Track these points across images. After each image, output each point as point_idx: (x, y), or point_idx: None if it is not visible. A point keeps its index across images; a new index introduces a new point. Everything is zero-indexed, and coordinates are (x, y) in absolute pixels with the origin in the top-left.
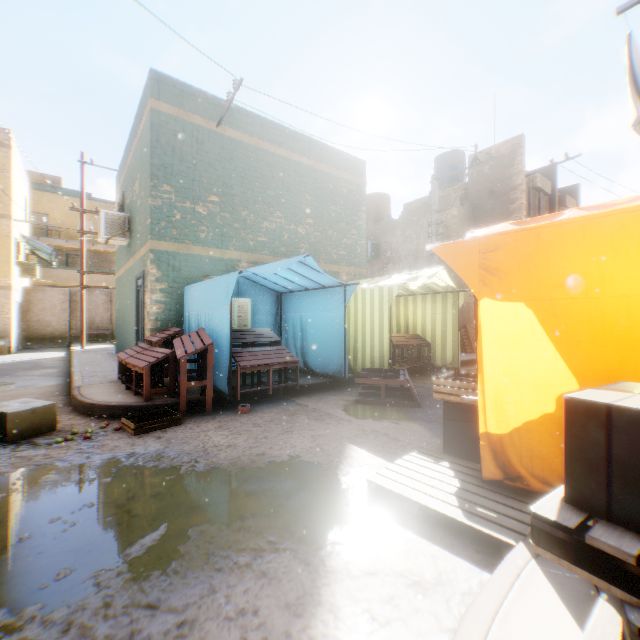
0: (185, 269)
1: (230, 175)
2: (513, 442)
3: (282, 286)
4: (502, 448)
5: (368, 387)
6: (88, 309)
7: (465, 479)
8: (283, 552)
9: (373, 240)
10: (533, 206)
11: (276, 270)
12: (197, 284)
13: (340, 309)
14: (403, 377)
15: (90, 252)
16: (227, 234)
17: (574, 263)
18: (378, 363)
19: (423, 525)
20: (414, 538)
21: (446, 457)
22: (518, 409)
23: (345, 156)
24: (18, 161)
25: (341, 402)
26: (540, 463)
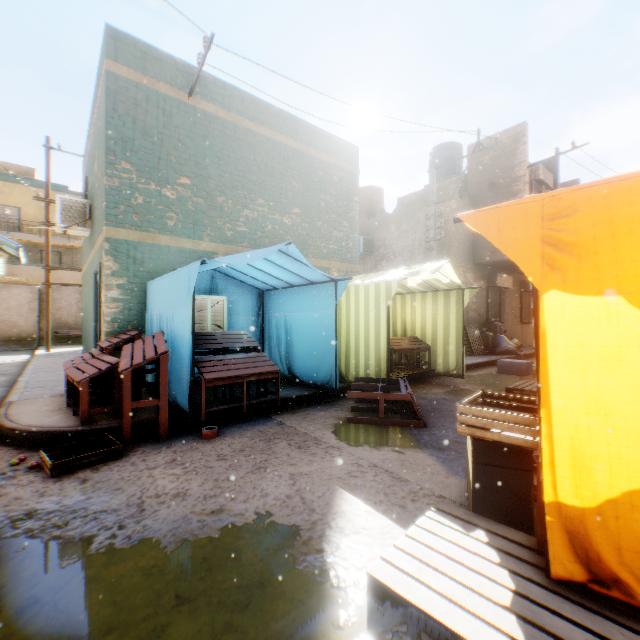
0: (149, 262)
1: (204, 155)
2: (605, 523)
3: (264, 282)
4: (584, 530)
5: (362, 399)
6: (60, 309)
7: (518, 569)
8: None
9: (366, 235)
10: None
11: (250, 260)
12: (159, 278)
13: (330, 308)
14: (405, 390)
15: (66, 248)
16: (200, 222)
17: None
18: (374, 371)
19: None
20: None
21: (479, 520)
22: (613, 469)
23: (336, 140)
24: None
25: (331, 420)
26: None
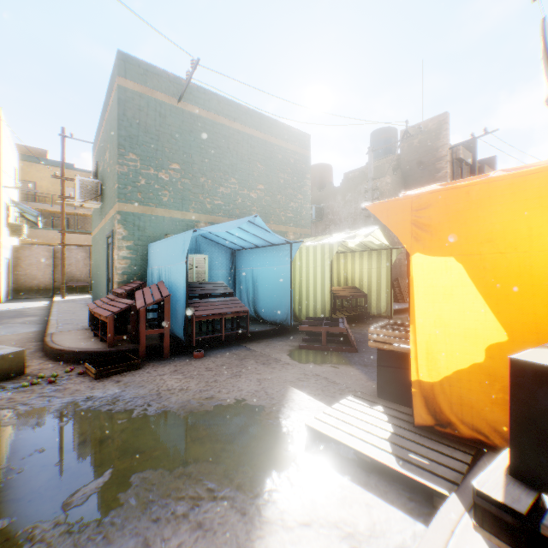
0: (149, 229)
1: (190, 146)
2: (444, 390)
3: (236, 244)
4: (433, 395)
5: (311, 333)
6: (69, 264)
7: (398, 424)
8: (221, 501)
9: (317, 204)
10: (456, 175)
11: (228, 229)
12: (158, 242)
13: (286, 264)
14: (342, 325)
15: (72, 215)
16: (187, 198)
17: (503, 219)
18: (320, 312)
19: (358, 471)
20: (349, 485)
21: (380, 401)
22: (448, 358)
23: (292, 130)
24: (7, 135)
25: (286, 347)
26: (470, 410)
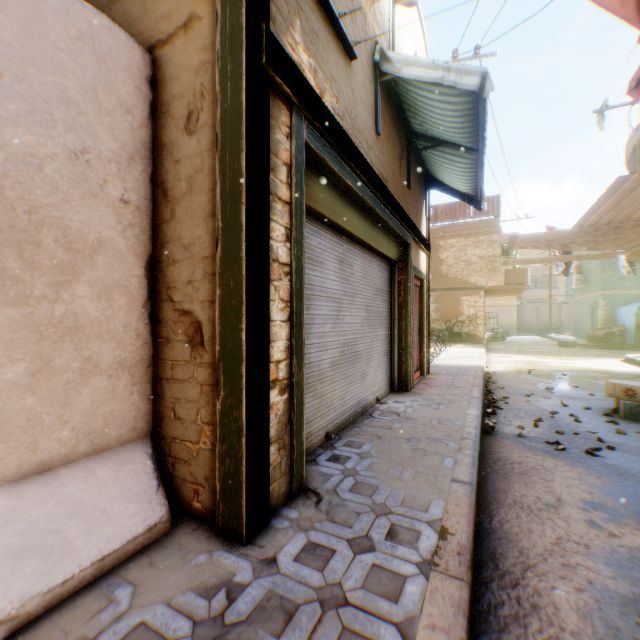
0: (615, 300)
1: None
2: None
3: None
4: None
5: None
6: (544, 314)
7: None
8: None
9: None
10: None
11: None
12: (621, 308)
13: None
14: None
15: (537, 276)
16: (638, 282)
17: None
18: None
19: None
20: None
21: None
22: None
23: None
24: None
25: None
26: None
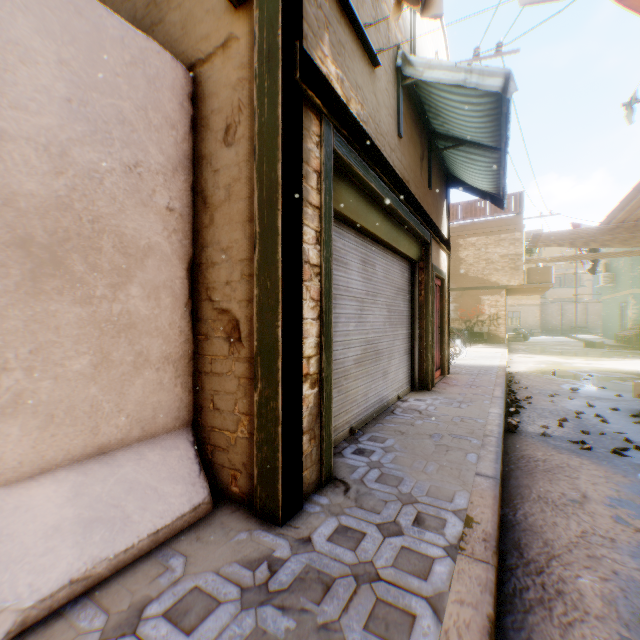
0: None
1: None
2: None
3: None
4: None
5: None
6: (570, 314)
7: None
8: None
9: None
10: None
11: None
12: None
13: None
14: None
15: (561, 275)
16: None
17: None
18: None
19: None
20: None
21: None
22: None
23: None
24: None
25: None
26: None
